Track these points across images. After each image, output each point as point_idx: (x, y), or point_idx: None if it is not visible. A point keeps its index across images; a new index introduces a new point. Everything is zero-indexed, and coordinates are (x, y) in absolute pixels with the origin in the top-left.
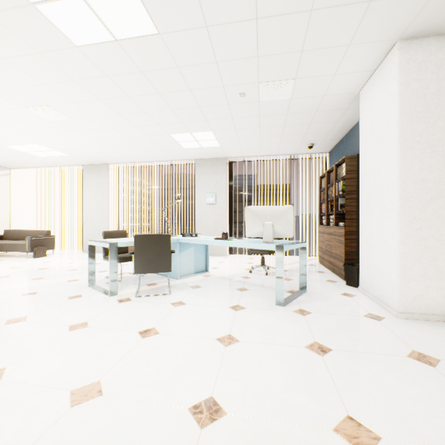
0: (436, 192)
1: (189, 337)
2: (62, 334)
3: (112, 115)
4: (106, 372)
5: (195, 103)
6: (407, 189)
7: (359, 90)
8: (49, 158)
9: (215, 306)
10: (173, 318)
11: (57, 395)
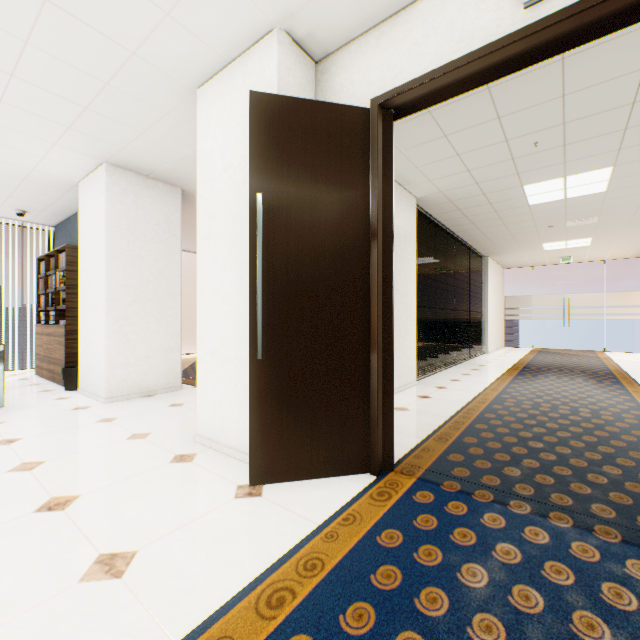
0: (136, 297)
1: None
2: None
3: None
4: None
5: None
6: (114, 292)
7: (79, 181)
8: None
9: None
10: None
11: None
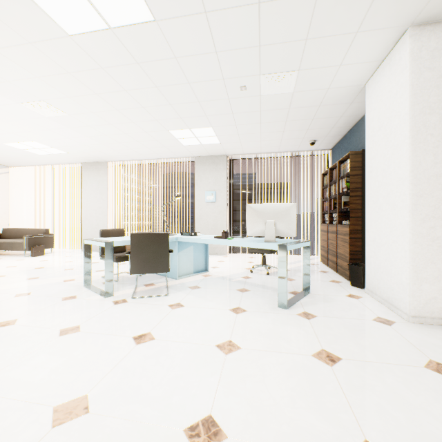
0: None
1: (186, 343)
2: (51, 339)
3: (109, 110)
4: (94, 384)
5: (194, 98)
6: (420, 185)
7: (365, 83)
8: (47, 155)
9: (215, 309)
10: (170, 321)
11: (38, 413)
